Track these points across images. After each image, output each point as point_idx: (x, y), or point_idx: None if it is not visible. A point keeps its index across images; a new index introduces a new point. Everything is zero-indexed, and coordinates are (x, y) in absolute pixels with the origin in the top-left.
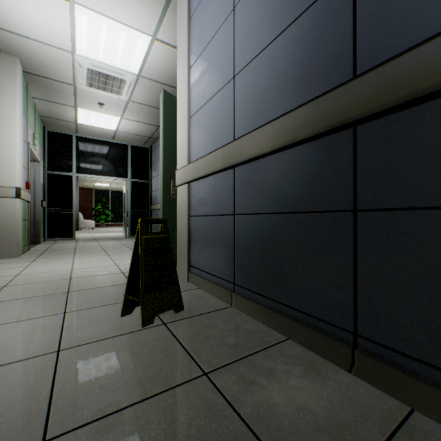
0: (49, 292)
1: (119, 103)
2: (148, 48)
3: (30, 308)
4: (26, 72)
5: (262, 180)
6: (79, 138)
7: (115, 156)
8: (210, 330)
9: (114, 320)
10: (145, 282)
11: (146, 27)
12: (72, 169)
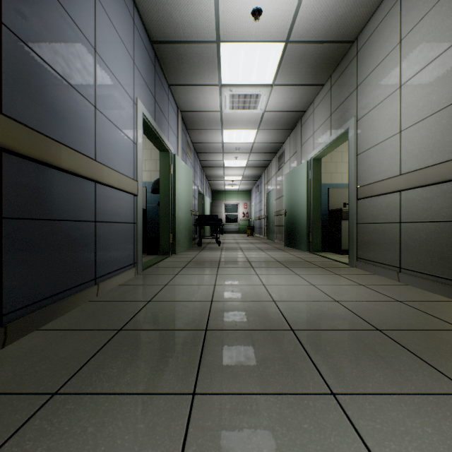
0: None
1: None
2: None
3: None
4: None
5: None
6: None
7: None
8: None
9: None
10: None
11: None
12: None
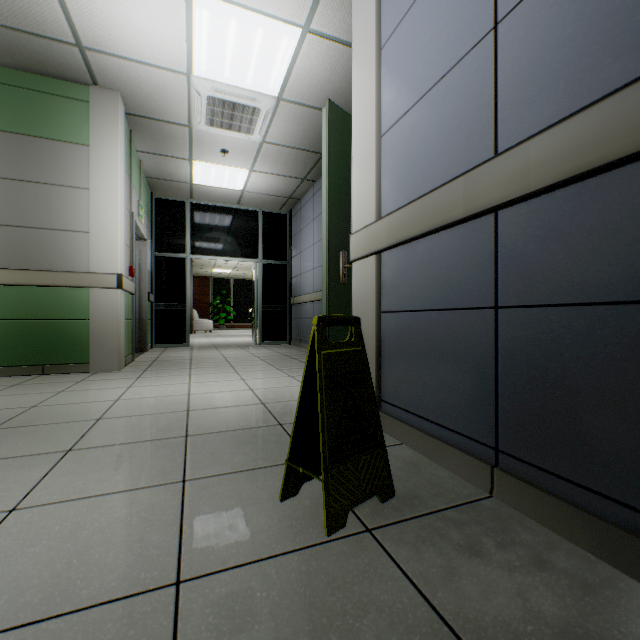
0: (158, 434)
1: (249, 147)
2: (295, 50)
3: (131, 465)
4: (129, 114)
5: (593, 227)
6: (194, 206)
7: (241, 228)
8: (478, 563)
9: (268, 509)
10: (329, 443)
11: (295, 12)
12: (185, 248)
